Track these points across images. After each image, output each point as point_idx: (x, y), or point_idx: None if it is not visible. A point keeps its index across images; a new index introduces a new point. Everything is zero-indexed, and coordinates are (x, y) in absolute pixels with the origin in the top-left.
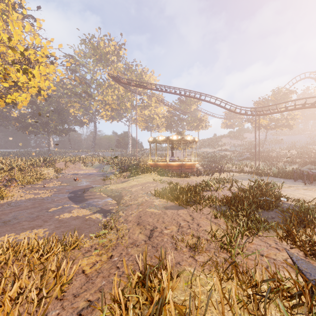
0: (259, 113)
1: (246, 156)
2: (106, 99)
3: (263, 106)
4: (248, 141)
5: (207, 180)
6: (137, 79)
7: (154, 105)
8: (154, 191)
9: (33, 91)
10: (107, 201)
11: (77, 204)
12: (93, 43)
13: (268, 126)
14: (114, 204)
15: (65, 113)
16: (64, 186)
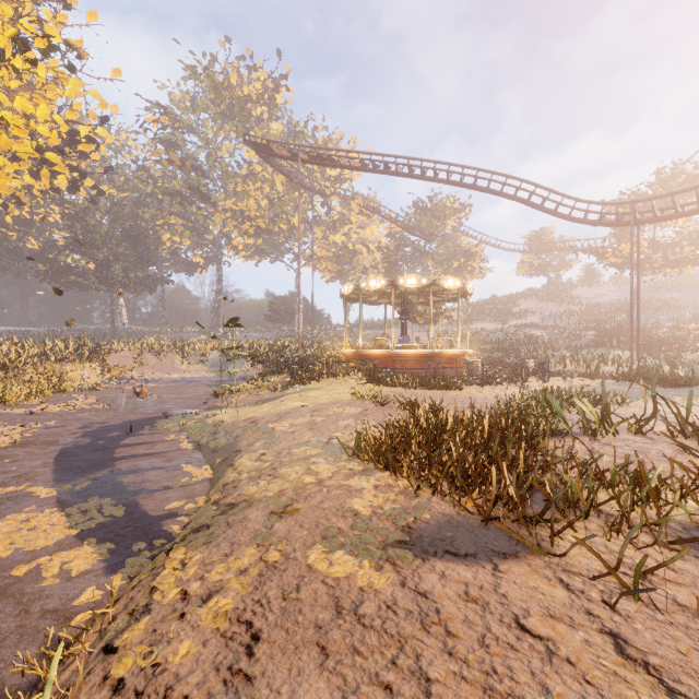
0: (640, 217)
1: (587, 339)
2: (244, 207)
3: (657, 197)
4: (585, 305)
5: (548, 396)
6: None
7: (356, 220)
8: (354, 433)
9: (20, 146)
10: (181, 468)
11: (57, 483)
12: (213, 74)
13: (648, 261)
14: (199, 486)
15: (150, 240)
16: (93, 411)
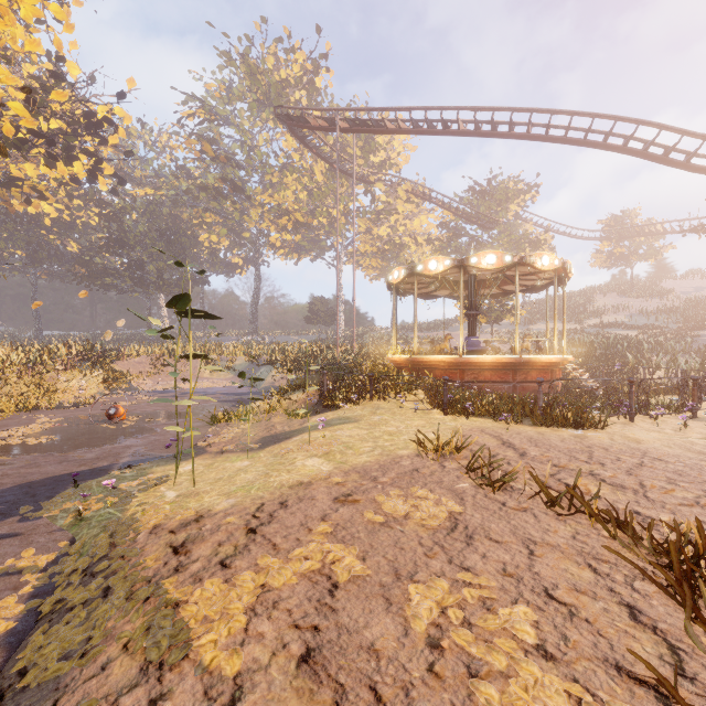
0: None
1: (705, 341)
2: (281, 199)
3: None
4: (686, 300)
5: None
6: (357, 143)
7: (403, 209)
8: None
9: None
10: None
11: None
12: (248, 58)
13: None
14: None
15: (185, 239)
16: (8, 453)
